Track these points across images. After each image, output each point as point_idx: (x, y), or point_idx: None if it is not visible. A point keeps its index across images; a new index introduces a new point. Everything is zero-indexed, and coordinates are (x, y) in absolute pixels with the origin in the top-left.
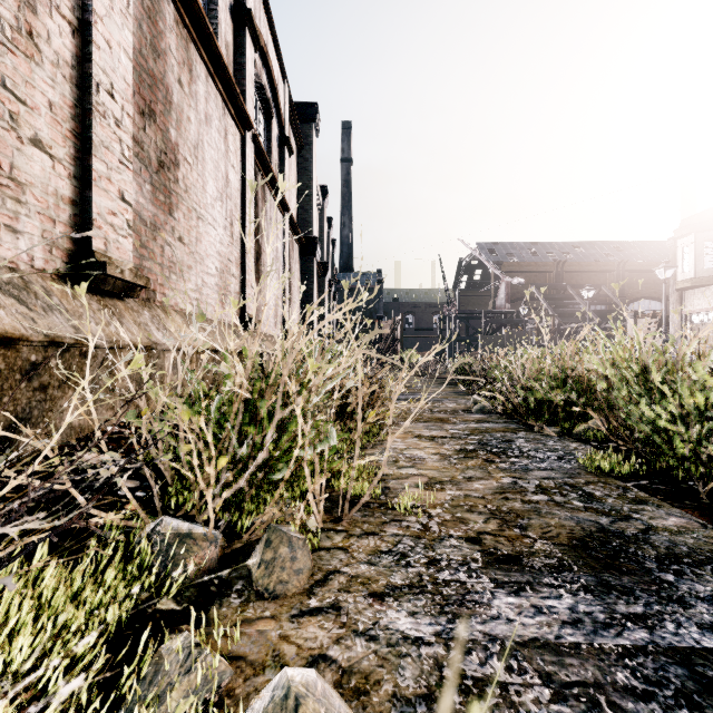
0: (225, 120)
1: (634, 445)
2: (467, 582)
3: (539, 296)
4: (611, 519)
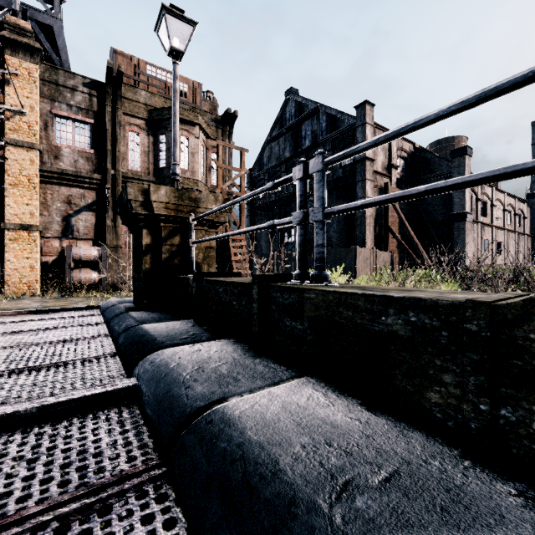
0: (512, 235)
1: None
2: None
3: None
4: None
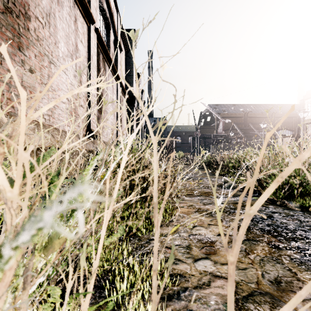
0: (75, 11)
1: None
2: None
3: (237, 128)
4: None
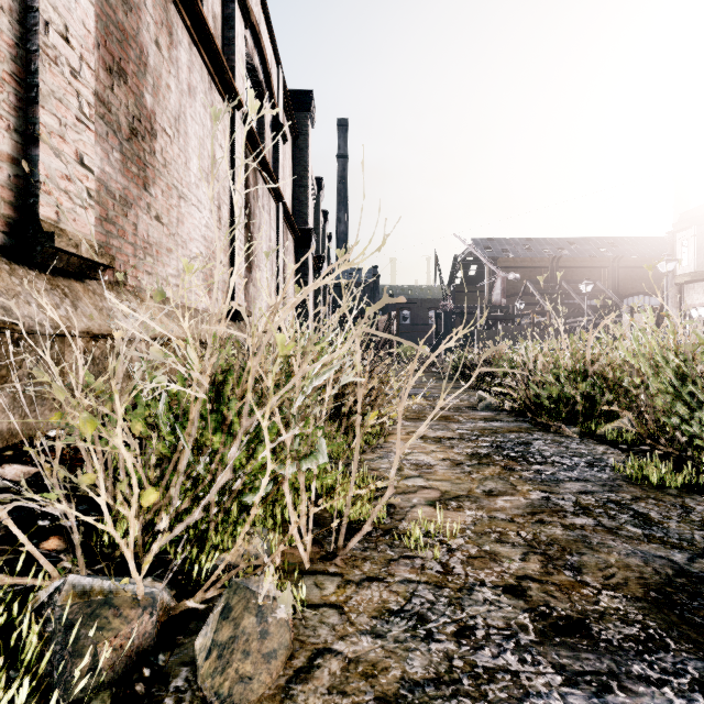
0: (212, 96)
1: (677, 449)
2: (520, 672)
3: (535, 292)
4: (686, 555)
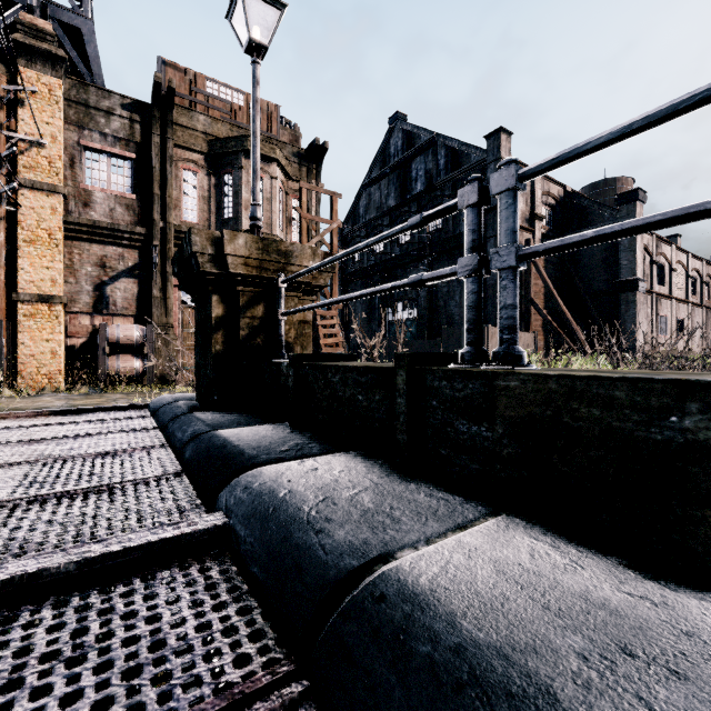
0: (698, 311)
1: None
2: None
3: None
4: None
